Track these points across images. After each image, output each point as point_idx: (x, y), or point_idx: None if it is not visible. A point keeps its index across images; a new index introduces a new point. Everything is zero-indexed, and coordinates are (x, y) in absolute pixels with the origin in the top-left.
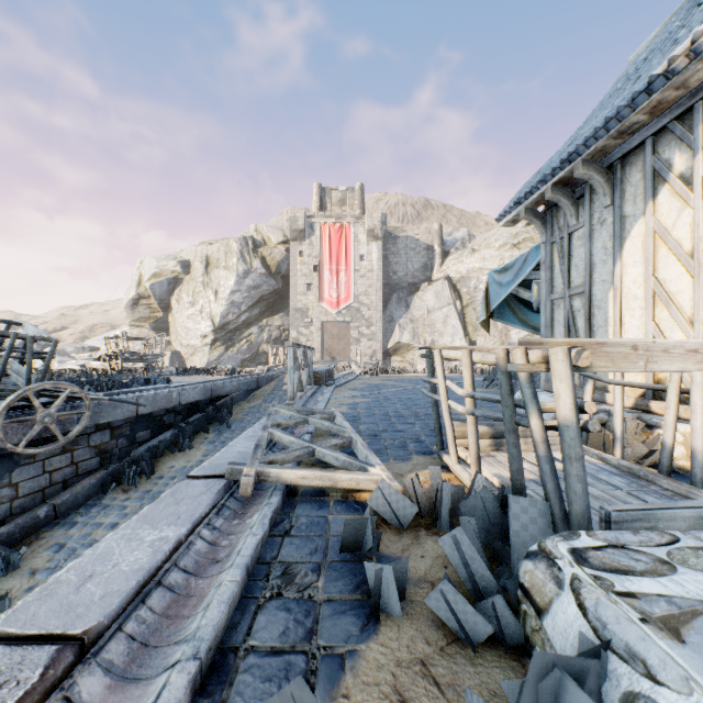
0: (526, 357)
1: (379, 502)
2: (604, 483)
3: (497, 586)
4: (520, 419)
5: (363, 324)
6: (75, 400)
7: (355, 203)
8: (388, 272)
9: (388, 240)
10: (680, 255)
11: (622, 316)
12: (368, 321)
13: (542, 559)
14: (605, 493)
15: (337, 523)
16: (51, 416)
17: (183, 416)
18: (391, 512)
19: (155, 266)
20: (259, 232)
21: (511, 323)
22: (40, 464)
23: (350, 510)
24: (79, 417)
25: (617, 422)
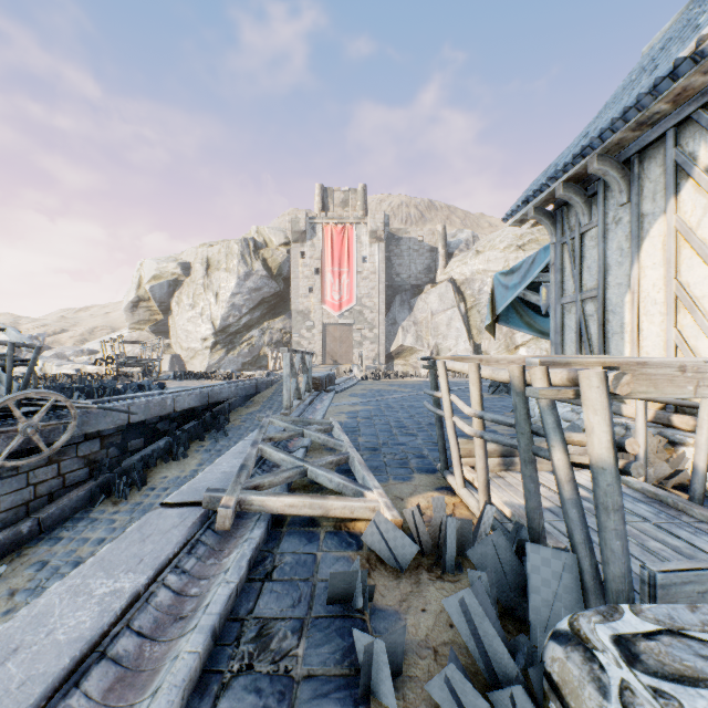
0: (547, 378)
1: (374, 538)
2: (629, 513)
3: (515, 667)
4: (538, 449)
5: (365, 327)
6: (62, 408)
7: (357, 204)
8: (391, 274)
9: (391, 241)
10: (706, 256)
11: (640, 322)
12: (371, 324)
13: (576, 647)
14: (632, 527)
15: (327, 563)
16: (33, 427)
17: (179, 424)
18: (388, 550)
19: (155, 268)
20: (261, 233)
21: (517, 327)
22: (23, 476)
23: (343, 545)
24: (66, 427)
25: (640, 440)
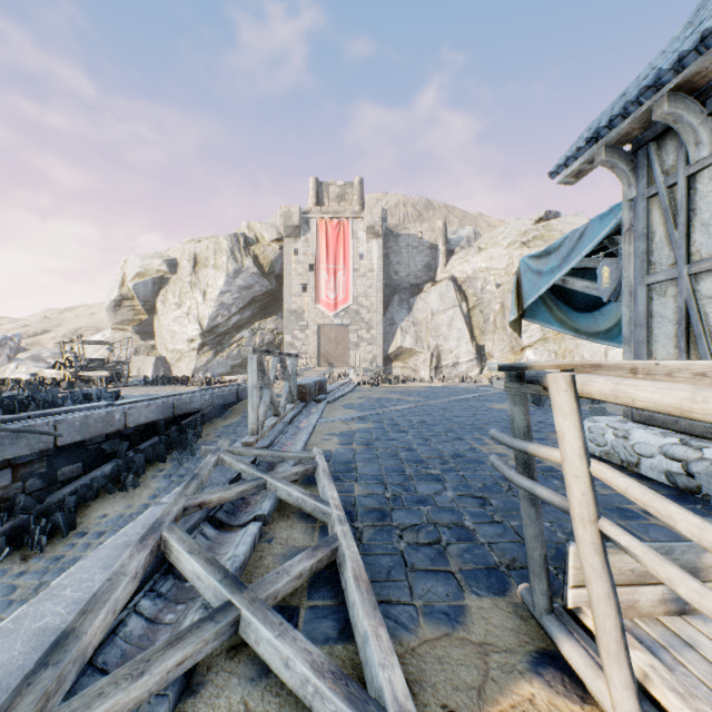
0: None
1: None
2: None
3: None
4: None
5: (362, 327)
6: None
7: (354, 199)
8: (389, 273)
9: (389, 237)
10: None
11: None
12: (368, 324)
13: None
14: None
15: None
16: None
17: (134, 442)
18: None
19: (139, 265)
20: (252, 229)
21: (547, 323)
22: None
23: None
24: None
25: None
